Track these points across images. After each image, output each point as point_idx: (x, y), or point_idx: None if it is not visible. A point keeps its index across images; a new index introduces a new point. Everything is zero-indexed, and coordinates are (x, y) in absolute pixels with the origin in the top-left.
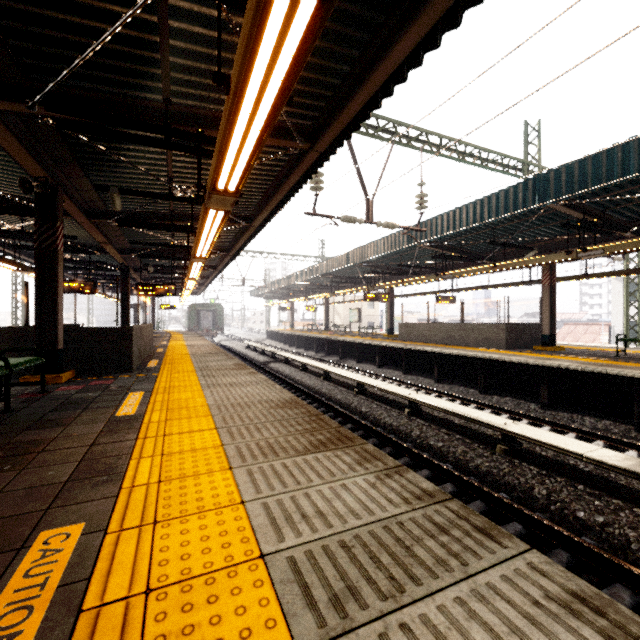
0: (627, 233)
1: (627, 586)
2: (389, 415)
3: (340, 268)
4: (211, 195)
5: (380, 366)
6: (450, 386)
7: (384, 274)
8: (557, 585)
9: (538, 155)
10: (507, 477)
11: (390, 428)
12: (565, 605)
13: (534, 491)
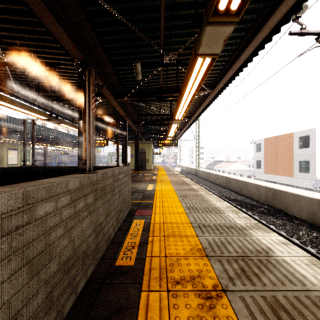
0: None
1: None
2: None
3: None
4: (60, 123)
5: None
6: None
7: None
8: None
9: None
10: None
11: None
12: None
13: None
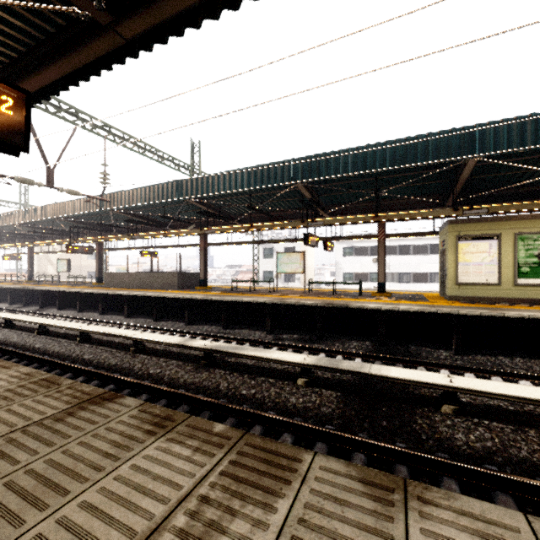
0: (235, 222)
1: (148, 393)
2: (60, 345)
3: (33, 220)
4: None
5: (81, 310)
6: (135, 319)
7: (89, 229)
8: (21, 373)
9: (199, 163)
10: (125, 364)
11: (57, 354)
12: (15, 377)
13: (135, 367)
